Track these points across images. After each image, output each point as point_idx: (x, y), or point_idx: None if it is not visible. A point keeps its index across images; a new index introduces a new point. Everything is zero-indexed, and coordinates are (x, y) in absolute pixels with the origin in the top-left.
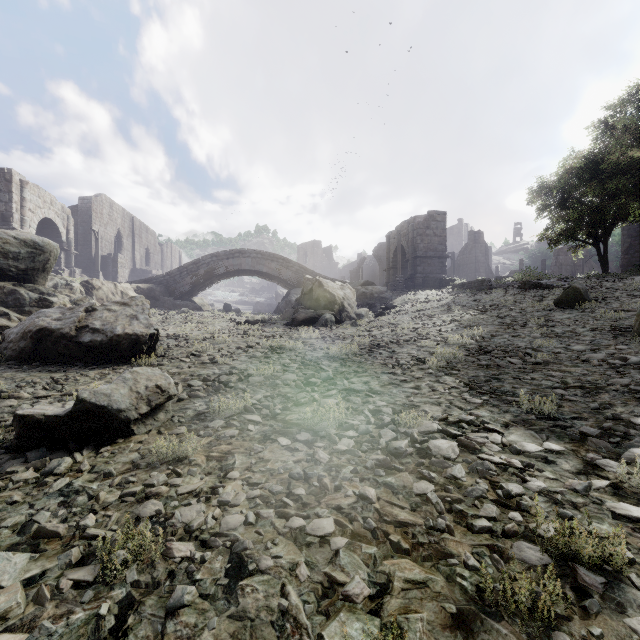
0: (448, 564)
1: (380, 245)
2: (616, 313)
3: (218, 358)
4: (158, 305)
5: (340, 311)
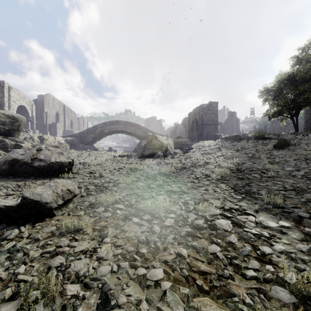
0: (233, 301)
1: (185, 118)
2: (306, 151)
3: (103, 174)
4: (76, 148)
5: (166, 151)
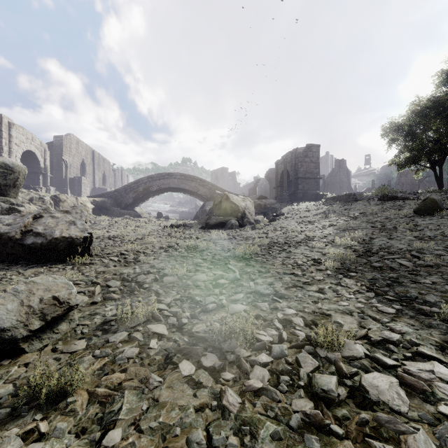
0: None
1: (270, 170)
2: None
3: (141, 258)
4: (109, 213)
5: (242, 218)
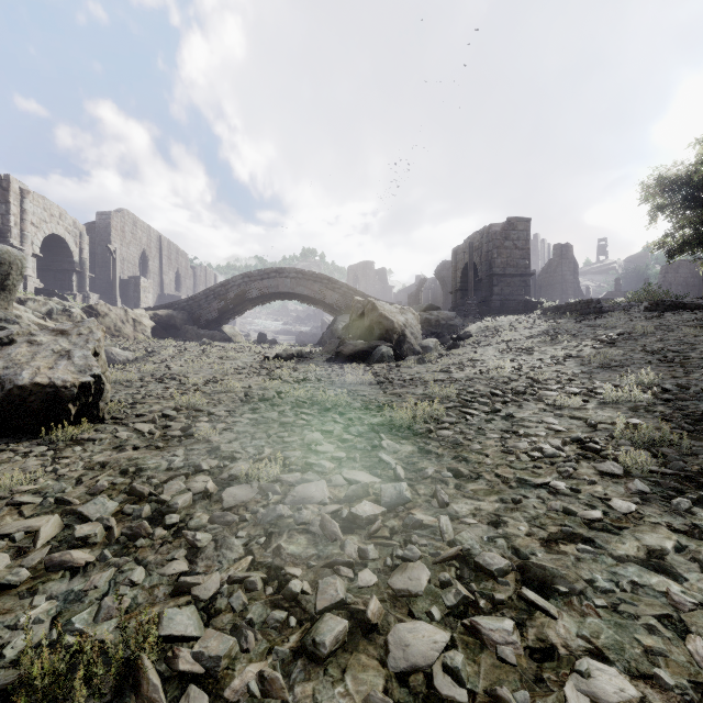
0: None
1: (443, 264)
2: None
3: (194, 428)
4: (179, 335)
5: (400, 342)
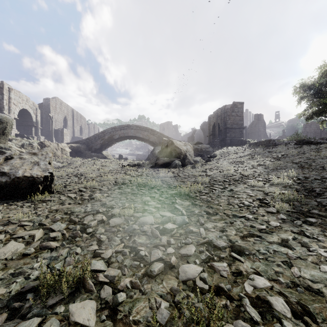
0: None
1: (204, 123)
2: None
3: (94, 195)
4: (82, 155)
5: (184, 159)
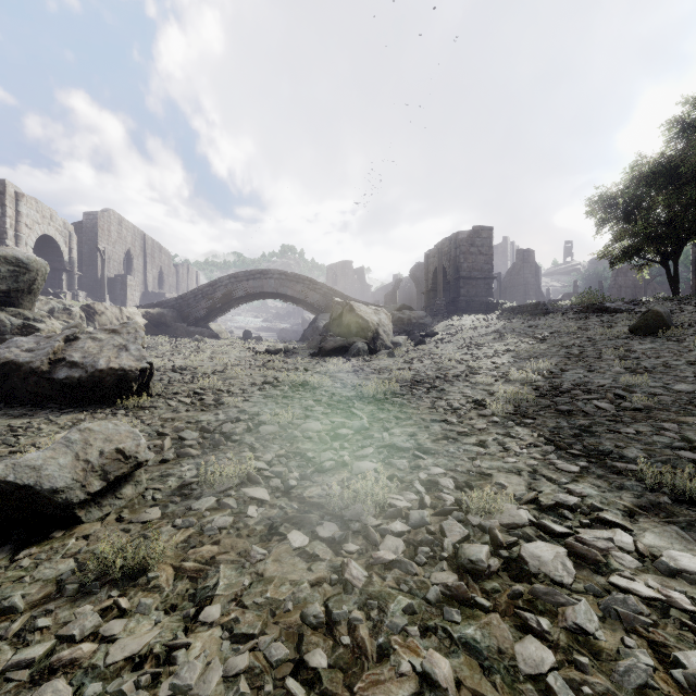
0: None
1: (418, 265)
2: None
3: (225, 399)
4: (169, 332)
5: (374, 339)
